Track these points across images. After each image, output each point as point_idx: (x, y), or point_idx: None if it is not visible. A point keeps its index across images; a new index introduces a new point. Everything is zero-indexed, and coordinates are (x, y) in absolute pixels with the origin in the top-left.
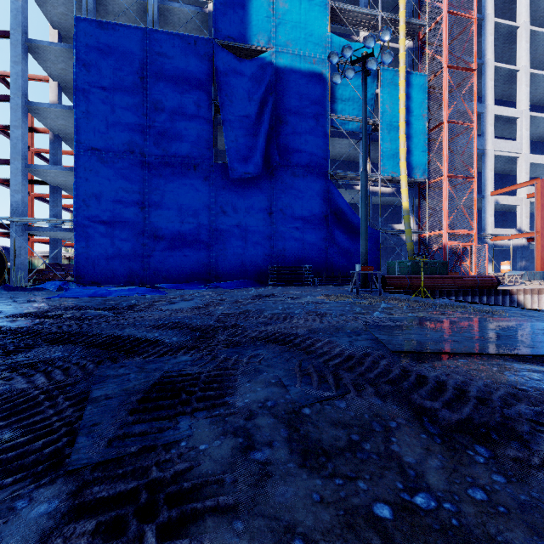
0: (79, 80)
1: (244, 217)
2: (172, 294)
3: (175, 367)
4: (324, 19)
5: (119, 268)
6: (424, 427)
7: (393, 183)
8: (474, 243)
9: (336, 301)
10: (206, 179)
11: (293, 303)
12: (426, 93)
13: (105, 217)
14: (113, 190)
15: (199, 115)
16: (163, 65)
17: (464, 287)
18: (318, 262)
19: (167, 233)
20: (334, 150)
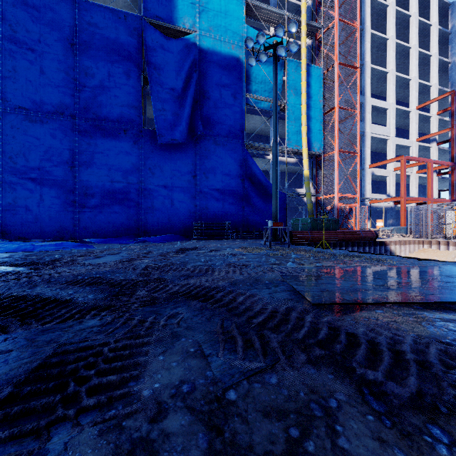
0: (5, 39)
1: (171, 178)
2: (100, 248)
3: (76, 337)
4: (241, 12)
5: (48, 223)
6: (368, 404)
7: (297, 154)
8: (358, 205)
9: (252, 253)
10: (136, 143)
11: (215, 255)
12: (322, 83)
13: (34, 174)
14: (42, 149)
15: (129, 84)
16: (93, 34)
17: (352, 240)
18: (236, 219)
19: (98, 191)
20: (249, 124)
